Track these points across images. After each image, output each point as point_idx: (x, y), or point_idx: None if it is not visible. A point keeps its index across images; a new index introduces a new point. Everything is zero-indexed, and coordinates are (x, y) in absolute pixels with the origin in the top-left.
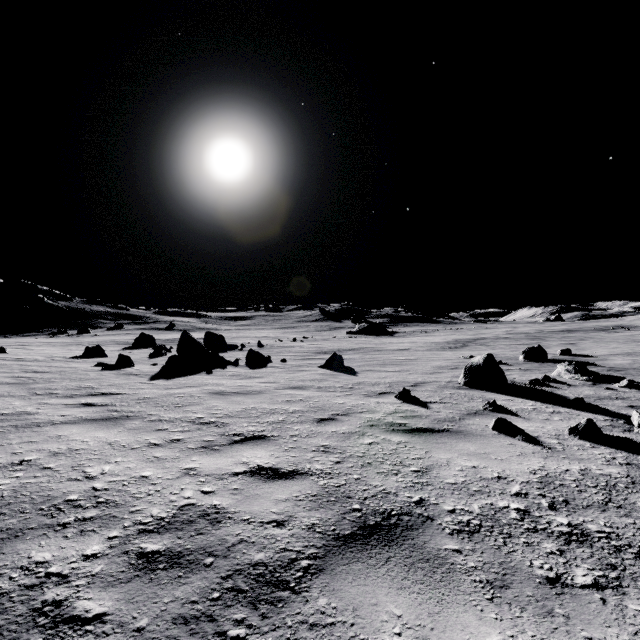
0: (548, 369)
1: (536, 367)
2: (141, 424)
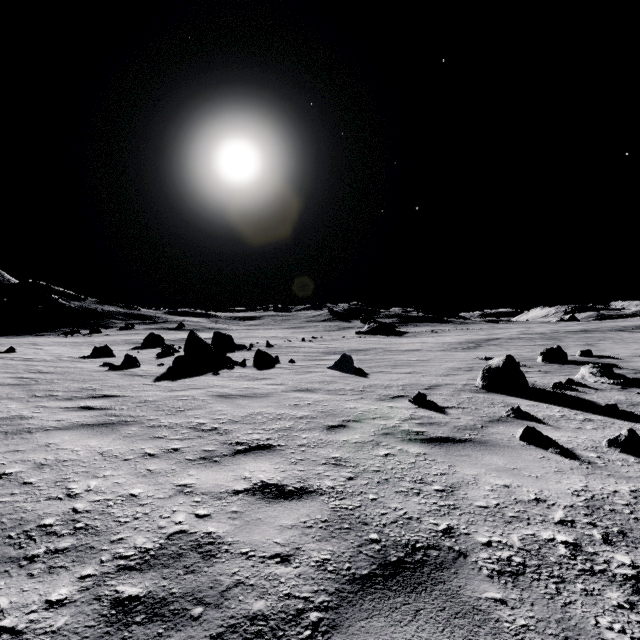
0: (570, 371)
1: (556, 369)
2: (138, 430)
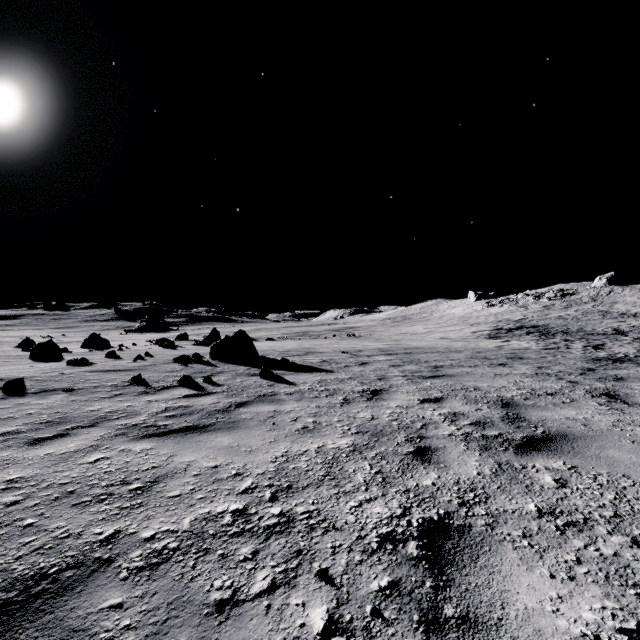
0: None
1: None
2: None
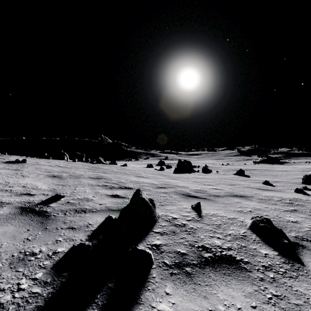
0: None
1: None
2: (180, 180)
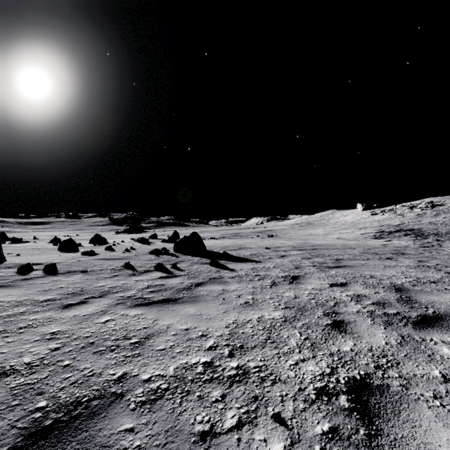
0: None
1: None
2: None
